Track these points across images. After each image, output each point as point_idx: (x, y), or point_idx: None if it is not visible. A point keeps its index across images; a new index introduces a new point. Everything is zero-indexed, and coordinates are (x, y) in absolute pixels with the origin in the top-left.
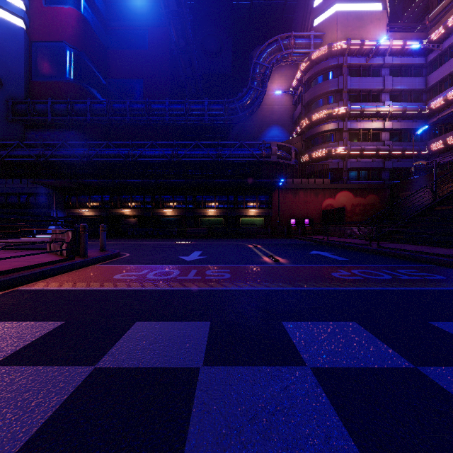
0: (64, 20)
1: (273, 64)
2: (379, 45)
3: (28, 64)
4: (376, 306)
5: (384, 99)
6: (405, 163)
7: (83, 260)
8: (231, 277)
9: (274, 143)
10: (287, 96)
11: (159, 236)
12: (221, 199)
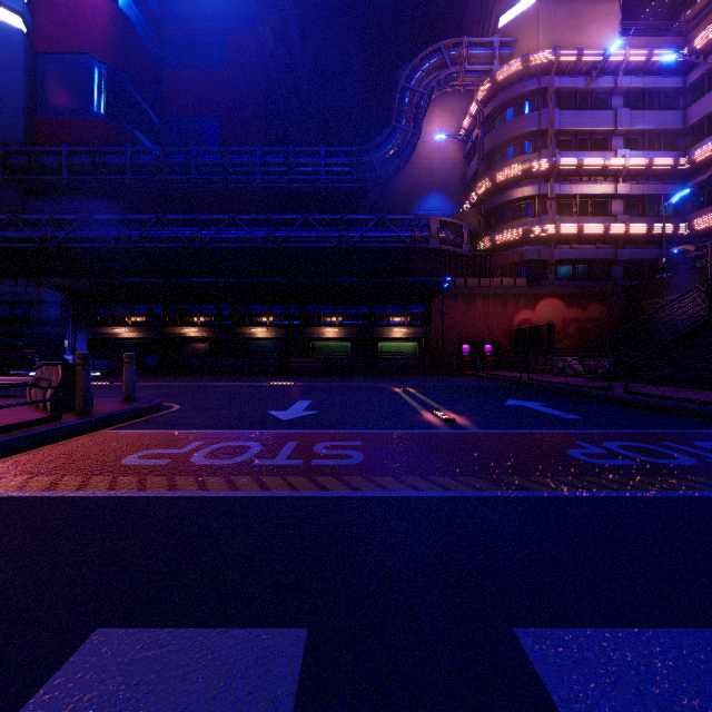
0: (89, 18)
1: (432, 90)
2: (608, 57)
3: (31, 89)
4: None
5: (616, 146)
6: (650, 251)
7: (78, 421)
8: (364, 460)
9: (434, 218)
10: (455, 144)
11: (244, 373)
12: (348, 311)
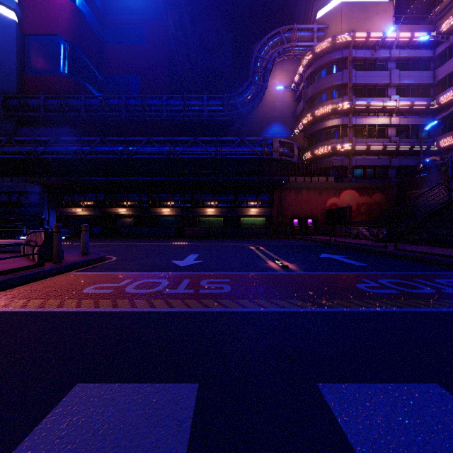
0: (57, 13)
1: (275, 58)
2: (386, 37)
3: (20, 57)
4: (449, 346)
5: (391, 94)
6: (412, 160)
7: (55, 266)
8: (231, 290)
9: (276, 139)
10: (289, 92)
11: (155, 237)
12: (221, 198)
